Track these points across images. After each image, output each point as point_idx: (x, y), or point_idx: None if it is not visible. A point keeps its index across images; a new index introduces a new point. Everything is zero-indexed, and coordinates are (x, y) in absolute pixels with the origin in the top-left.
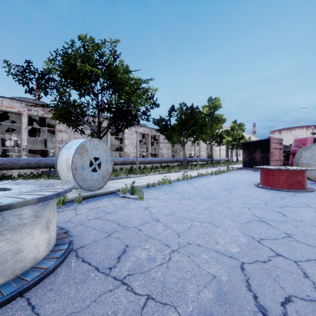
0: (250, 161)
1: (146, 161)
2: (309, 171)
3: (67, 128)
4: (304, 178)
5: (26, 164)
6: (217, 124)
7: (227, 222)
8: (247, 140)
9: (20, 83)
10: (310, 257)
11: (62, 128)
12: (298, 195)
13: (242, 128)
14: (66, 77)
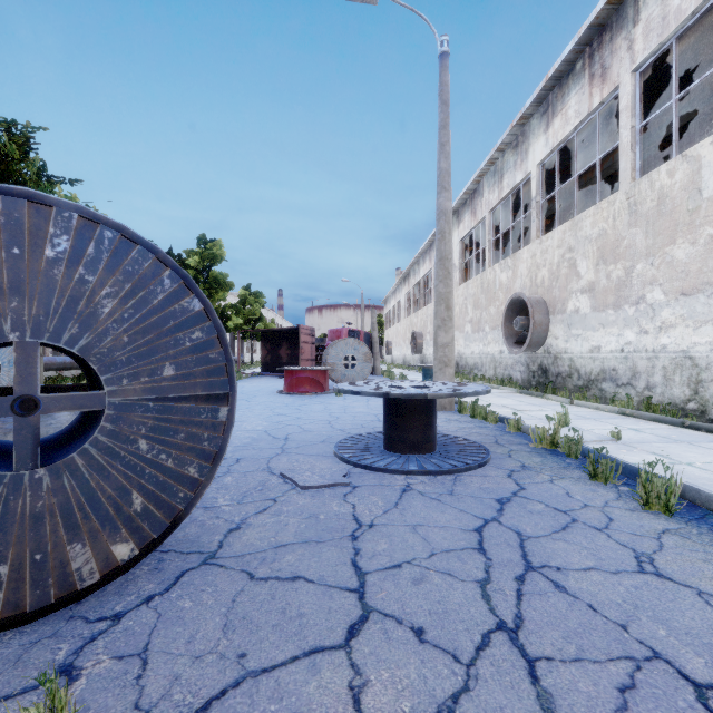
0: (274, 362)
1: (57, 364)
2: (335, 372)
3: None
4: (327, 379)
5: None
6: (218, 291)
7: (252, 419)
8: (269, 325)
9: None
10: (307, 423)
11: None
12: (319, 396)
13: (260, 302)
14: None
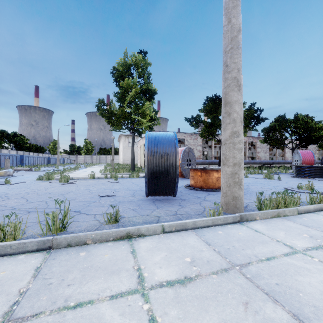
0: None
1: None
2: None
3: (260, 146)
4: None
5: (265, 162)
6: None
7: None
8: None
9: (267, 133)
10: None
11: (258, 146)
12: None
13: None
14: (283, 128)
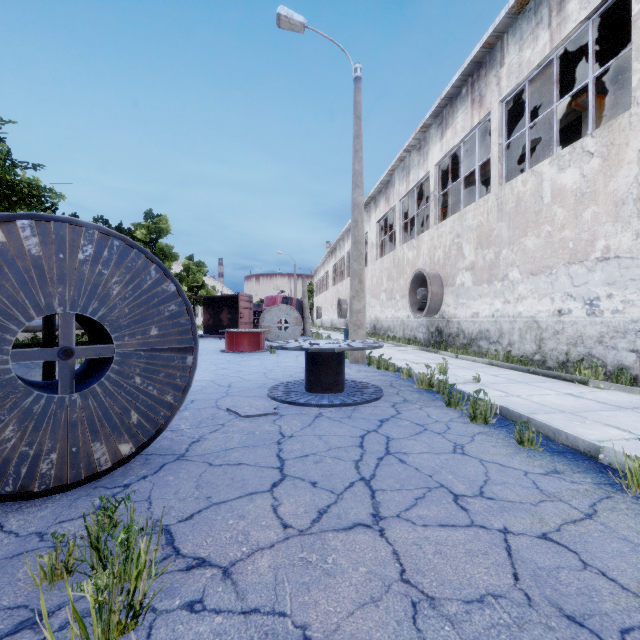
0: (215, 325)
1: None
2: (270, 334)
3: None
4: (263, 339)
5: None
6: (164, 261)
7: (200, 372)
8: (211, 292)
9: None
10: (246, 374)
11: None
12: (256, 354)
13: (202, 270)
14: None
